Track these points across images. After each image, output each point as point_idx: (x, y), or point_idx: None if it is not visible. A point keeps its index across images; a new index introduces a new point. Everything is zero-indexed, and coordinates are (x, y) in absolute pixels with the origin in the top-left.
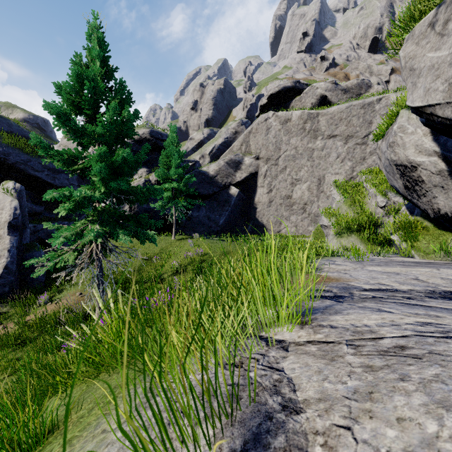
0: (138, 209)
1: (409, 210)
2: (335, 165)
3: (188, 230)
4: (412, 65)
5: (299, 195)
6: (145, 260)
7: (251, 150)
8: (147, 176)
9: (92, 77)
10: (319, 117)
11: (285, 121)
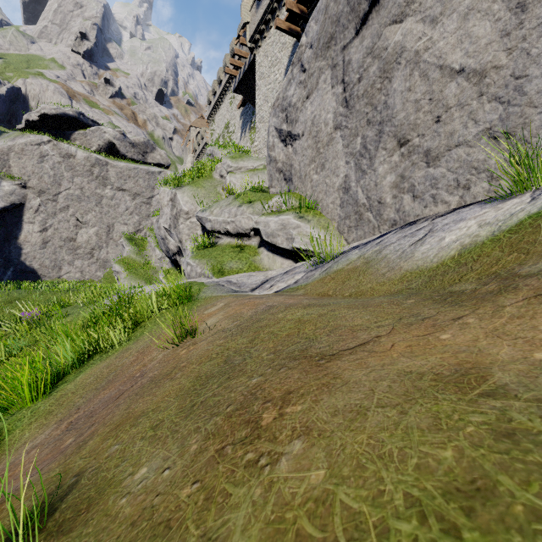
0: None
1: (171, 262)
2: (125, 216)
3: None
4: (162, 206)
5: (86, 239)
6: None
7: (12, 172)
8: None
9: None
10: (109, 167)
11: (68, 156)
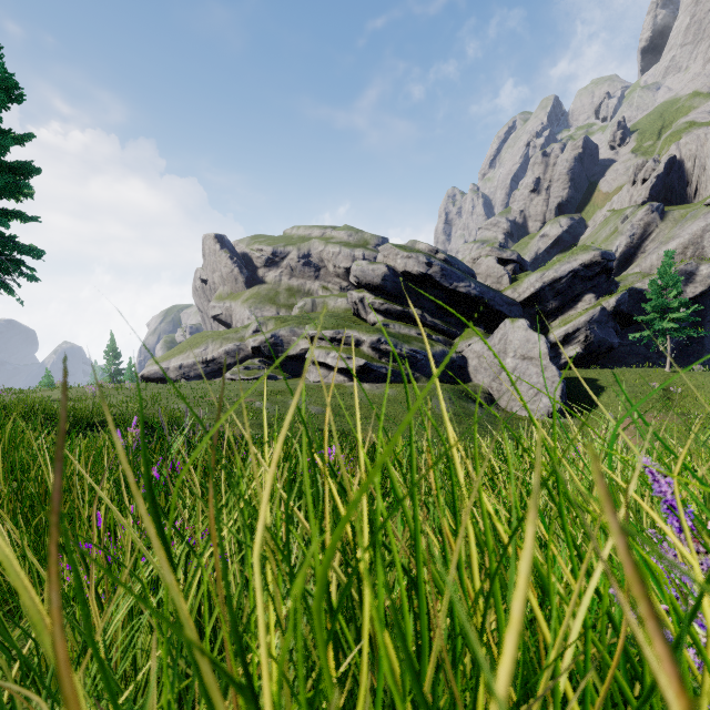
0: (594, 339)
1: None
2: None
3: (610, 362)
4: None
5: None
6: (664, 391)
7: (705, 254)
8: (599, 303)
9: None
10: None
11: None
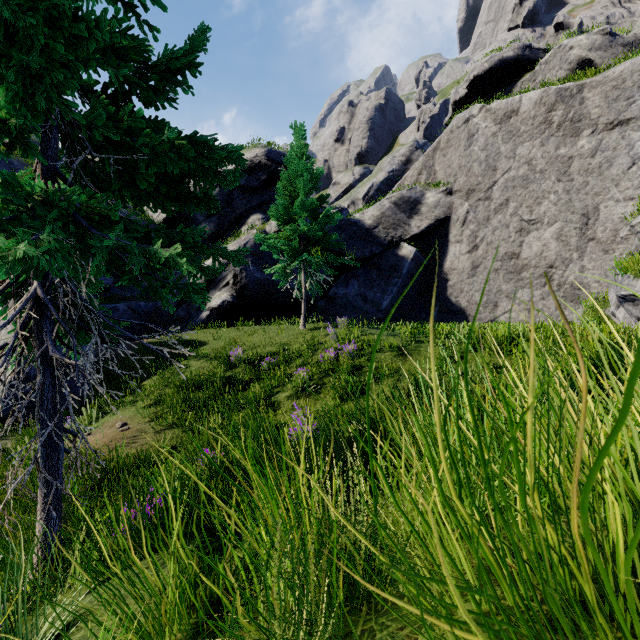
0: (247, 280)
1: None
2: (626, 182)
3: (329, 318)
4: None
5: (537, 250)
6: (250, 365)
7: (436, 180)
8: (261, 226)
9: None
10: (584, 92)
11: (506, 117)
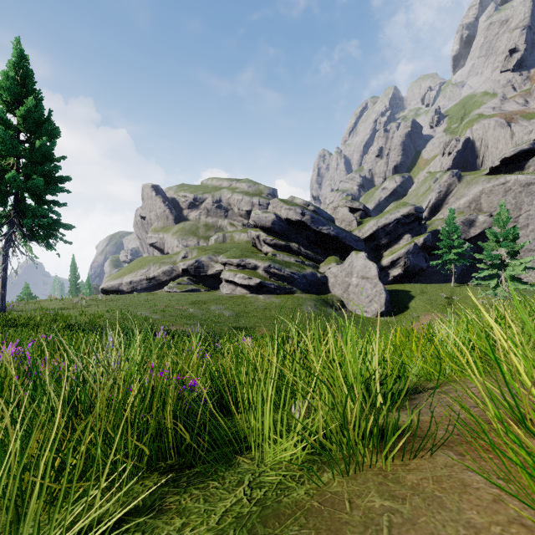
0: (410, 264)
1: None
2: None
3: (423, 278)
4: None
5: None
6: (448, 299)
7: (482, 208)
8: (413, 241)
9: (515, 230)
10: None
11: (527, 185)
